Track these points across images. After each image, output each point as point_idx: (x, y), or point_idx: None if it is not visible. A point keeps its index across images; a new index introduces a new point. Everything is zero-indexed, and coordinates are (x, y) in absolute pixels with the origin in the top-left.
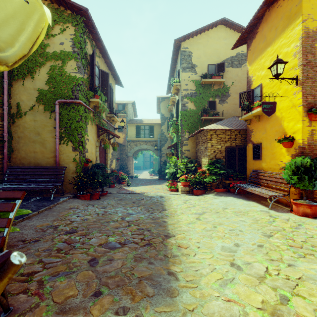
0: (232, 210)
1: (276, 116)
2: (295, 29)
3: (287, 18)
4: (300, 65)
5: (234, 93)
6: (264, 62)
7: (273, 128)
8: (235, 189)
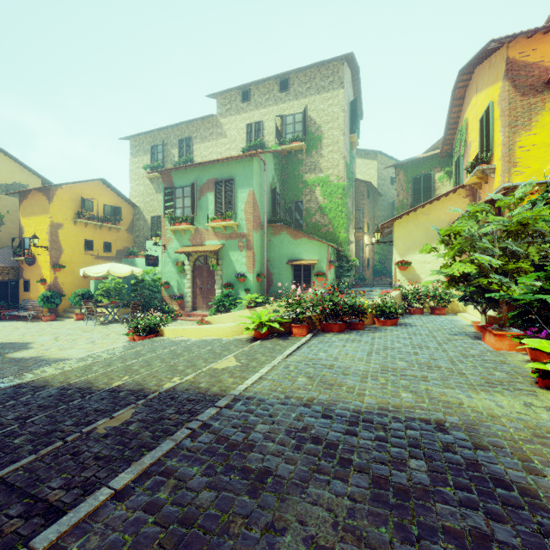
0: (0, 327)
1: (39, 264)
2: (48, 219)
3: (44, 208)
4: (49, 241)
5: (10, 223)
6: (32, 223)
7: (37, 271)
8: (6, 316)
